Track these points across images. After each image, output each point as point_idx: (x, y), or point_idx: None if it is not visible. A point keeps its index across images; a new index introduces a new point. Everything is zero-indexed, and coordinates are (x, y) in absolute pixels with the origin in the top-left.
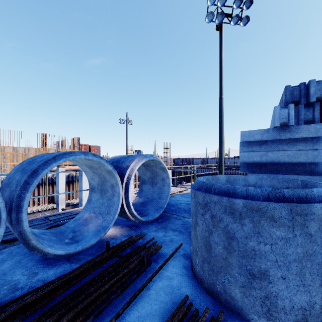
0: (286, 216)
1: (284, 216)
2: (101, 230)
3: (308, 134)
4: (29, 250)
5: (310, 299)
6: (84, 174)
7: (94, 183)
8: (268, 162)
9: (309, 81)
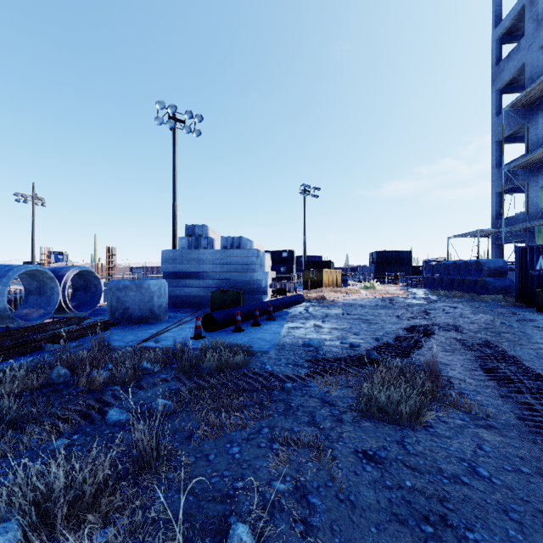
0: (135, 288)
1: (134, 288)
2: (45, 315)
3: (195, 255)
4: (5, 318)
5: (143, 313)
6: None
7: (32, 288)
8: (179, 272)
9: (195, 224)
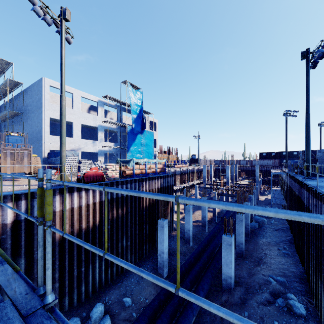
0: None
1: None
2: None
3: (321, 157)
4: None
5: None
6: (229, 167)
7: None
8: None
9: (322, 149)
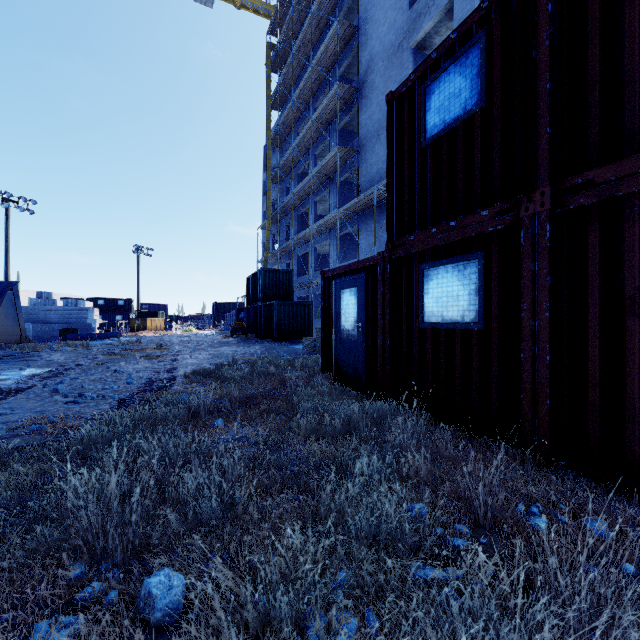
0: None
1: None
2: None
3: (44, 309)
4: None
5: None
6: None
7: None
8: (30, 319)
9: (44, 292)
